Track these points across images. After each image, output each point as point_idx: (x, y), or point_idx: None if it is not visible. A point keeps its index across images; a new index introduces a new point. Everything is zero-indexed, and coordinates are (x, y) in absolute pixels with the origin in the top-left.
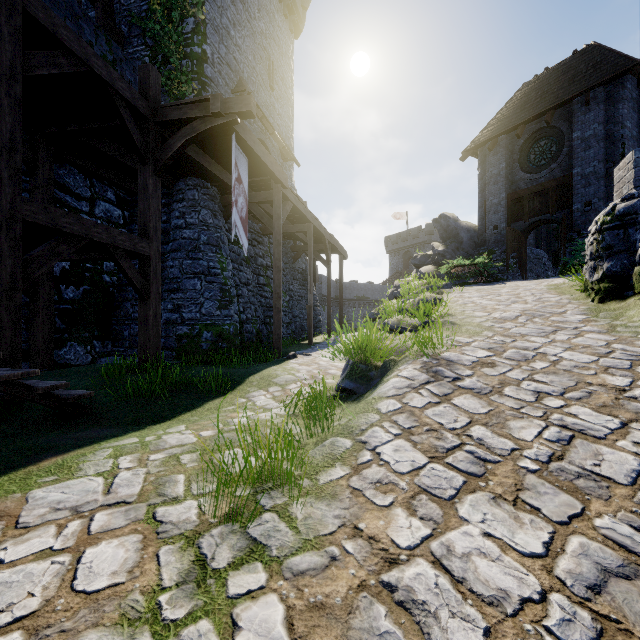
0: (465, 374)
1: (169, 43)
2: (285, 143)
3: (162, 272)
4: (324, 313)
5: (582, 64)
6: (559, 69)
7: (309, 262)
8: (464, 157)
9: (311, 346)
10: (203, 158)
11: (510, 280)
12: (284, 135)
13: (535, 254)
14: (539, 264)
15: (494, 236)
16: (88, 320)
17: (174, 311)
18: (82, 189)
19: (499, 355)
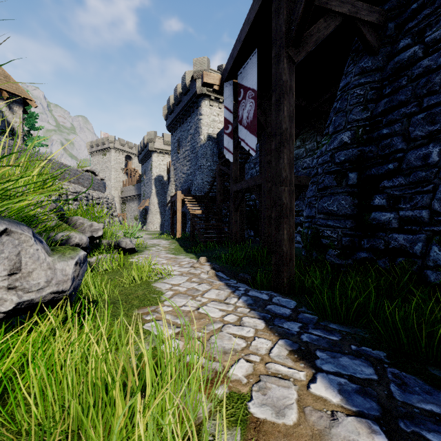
0: None
1: None
2: None
3: None
4: None
5: None
6: None
7: None
8: None
9: None
10: None
11: None
12: None
13: None
14: None
15: None
16: None
17: None
18: None
19: None
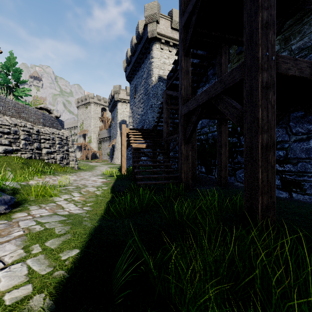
0: None
1: None
2: None
3: None
4: None
5: None
6: None
7: None
8: None
9: None
10: None
11: None
12: None
13: None
14: None
15: None
16: None
17: None
18: None
19: None
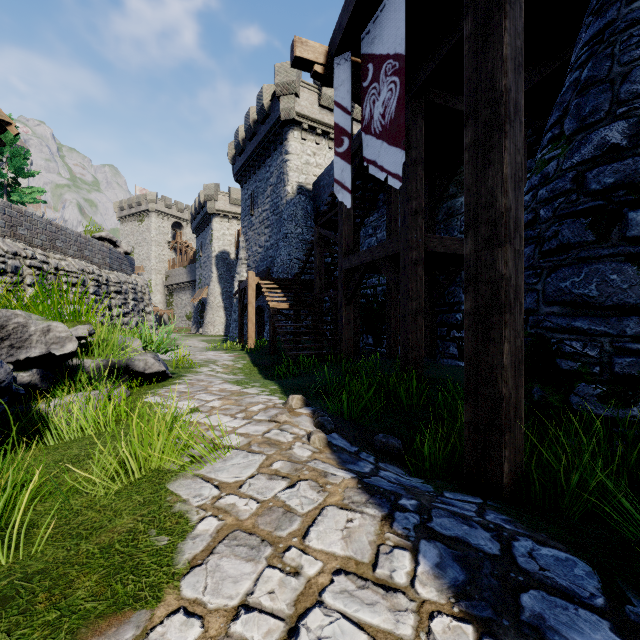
0: None
1: None
2: None
3: None
4: None
5: None
6: None
7: None
8: None
9: None
10: None
11: None
12: None
13: None
14: None
15: None
16: None
17: None
18: None
19: None
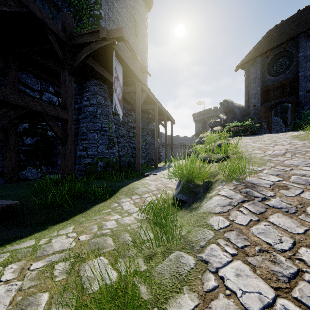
0: (269, 195)
1: (82, 9)
2: (143, 64)
3: (77, 130)
4: (163, 151)
5: (304, 16)
6: (290, 20)
7: (155, 125)
8: (237, 69)
9: (156, 169)
10: (98, 67)
11: (263, 134)
12: (142, 60)
13: (276, 120)
14: (278, 125)
15: (253, 110)
16: (38, 155)
17: (83, 150)
18: (35, 86)
19: (287, 180)
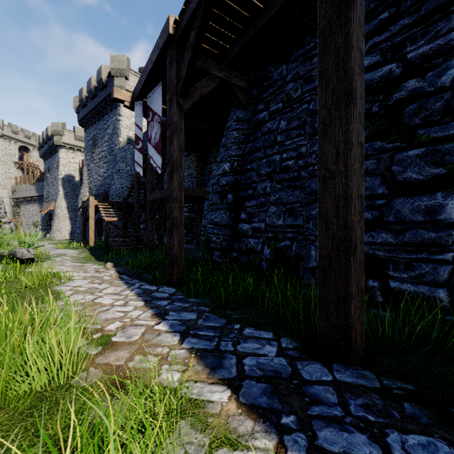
0: None
1: None
2: None
3: None
4: None
5: None
6: None
7: None
8: None
9: (254, 327)
10: None
11: None
12: None
13: None
14: None
15: None
16: None
17: None
18: None
19: None
